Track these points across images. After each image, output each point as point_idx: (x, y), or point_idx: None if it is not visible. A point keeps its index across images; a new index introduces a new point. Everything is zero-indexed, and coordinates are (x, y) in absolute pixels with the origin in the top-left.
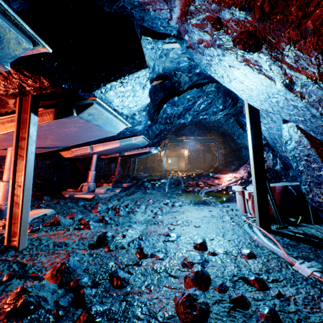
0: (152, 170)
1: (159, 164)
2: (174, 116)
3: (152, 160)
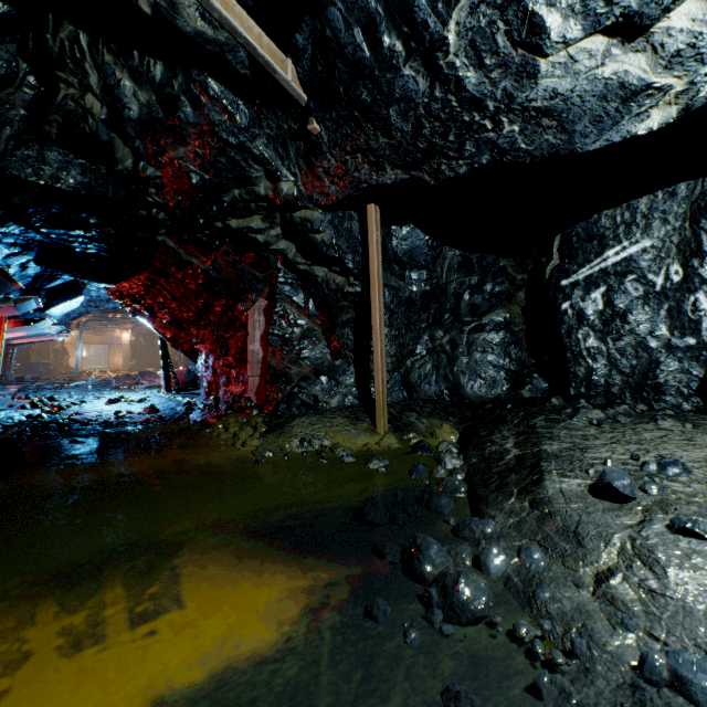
0: (47, 371)
1: (60, 358)
2: (102, 300)
3: (40, 350)
